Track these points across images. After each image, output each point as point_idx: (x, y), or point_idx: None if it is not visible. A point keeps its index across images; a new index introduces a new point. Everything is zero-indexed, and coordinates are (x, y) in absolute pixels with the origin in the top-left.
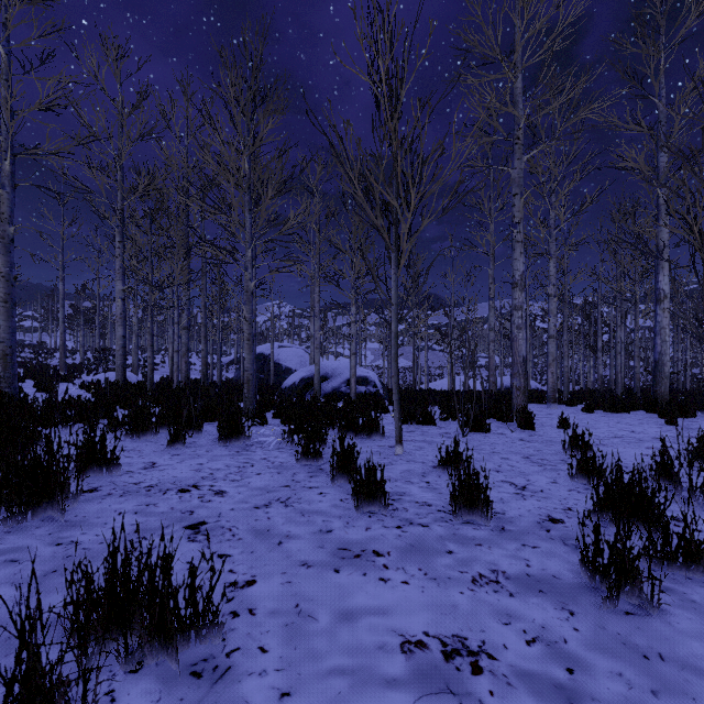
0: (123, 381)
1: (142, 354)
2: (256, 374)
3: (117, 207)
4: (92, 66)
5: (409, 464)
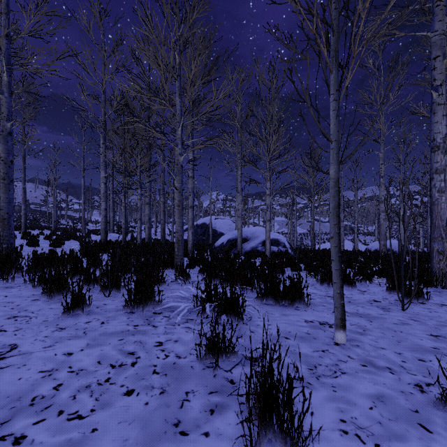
0: (105, 240)
1: (135, 224)
2: (201, 237)
3: (101, 119)
4: (84, 22)
5: (371, 375)
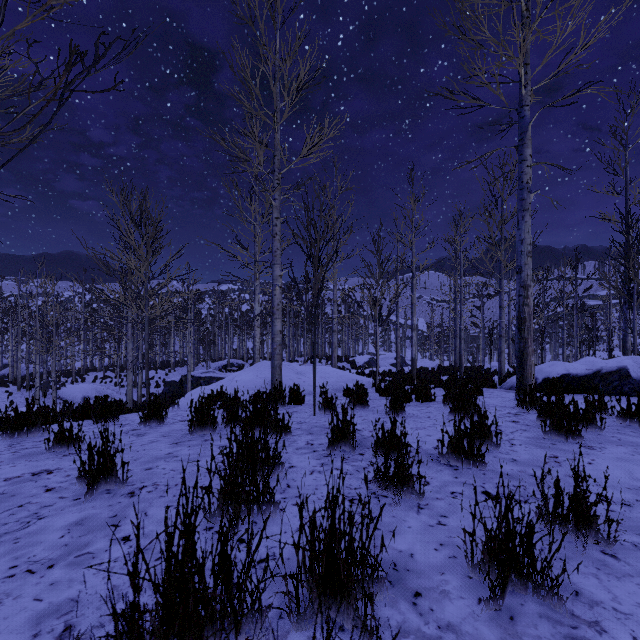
0: None
1: None
2: None
3: None
4: None
5: None
